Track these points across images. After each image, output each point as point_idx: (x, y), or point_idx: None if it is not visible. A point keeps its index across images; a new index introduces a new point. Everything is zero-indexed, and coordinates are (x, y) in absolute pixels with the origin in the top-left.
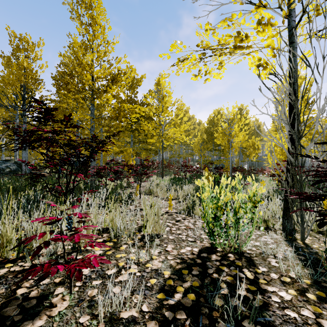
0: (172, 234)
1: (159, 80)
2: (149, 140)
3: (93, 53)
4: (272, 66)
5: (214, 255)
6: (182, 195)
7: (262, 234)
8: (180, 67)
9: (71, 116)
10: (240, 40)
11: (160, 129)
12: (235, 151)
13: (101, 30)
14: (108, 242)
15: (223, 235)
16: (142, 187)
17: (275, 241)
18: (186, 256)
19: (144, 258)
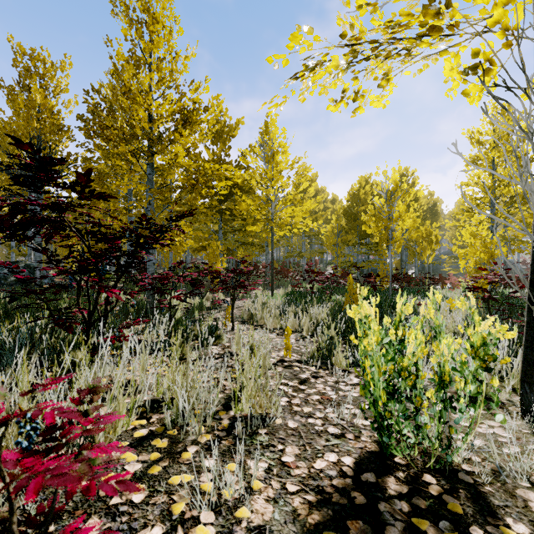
0: (294, 416)
1: (267, 126)
2: (250, 227)
3: (150, 74)
4: (501, 66)
5: (392, 477)
6: (308, 325)
7: (480, 417)
8: (306, 84)
9: (114, 186)
10: (435, 13)
11: (269, 208)
12: (399, 246)
13: (165, 33)
14: (158, 438)
15: (402, 422)
16: (238, 309)
17: (514, 435)
18: (329, 482)
19: (233, 490)
